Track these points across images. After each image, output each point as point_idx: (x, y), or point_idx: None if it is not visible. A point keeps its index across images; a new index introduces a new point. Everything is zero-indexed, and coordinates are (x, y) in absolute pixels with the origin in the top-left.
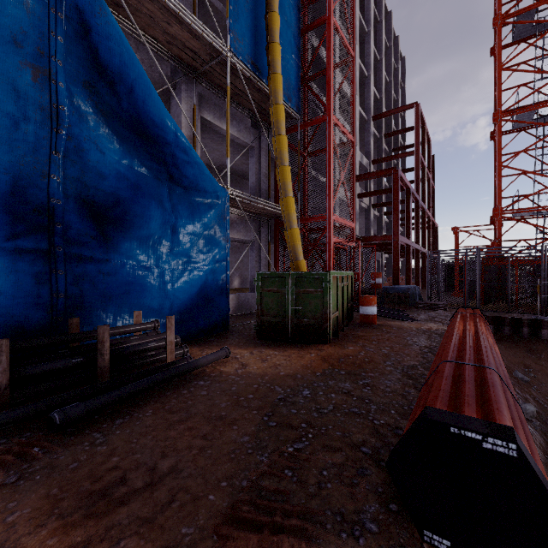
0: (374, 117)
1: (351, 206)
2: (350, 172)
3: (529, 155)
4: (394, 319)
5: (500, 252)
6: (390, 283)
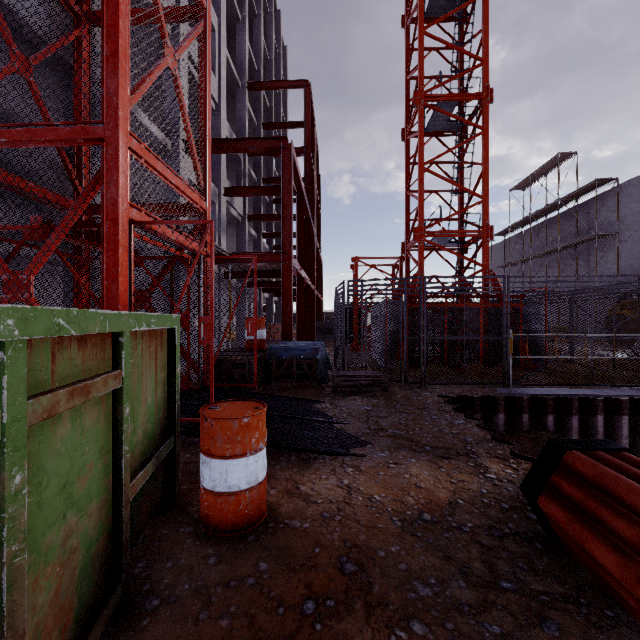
0: (250, 85)
1: (200, 161)
2: (199, 81)
3: (441, 169)
4: (310, 453)
5: (423, 289)
6: (271, 334)
